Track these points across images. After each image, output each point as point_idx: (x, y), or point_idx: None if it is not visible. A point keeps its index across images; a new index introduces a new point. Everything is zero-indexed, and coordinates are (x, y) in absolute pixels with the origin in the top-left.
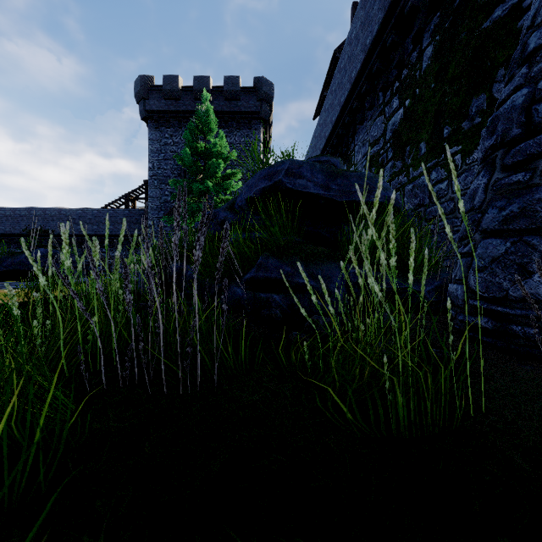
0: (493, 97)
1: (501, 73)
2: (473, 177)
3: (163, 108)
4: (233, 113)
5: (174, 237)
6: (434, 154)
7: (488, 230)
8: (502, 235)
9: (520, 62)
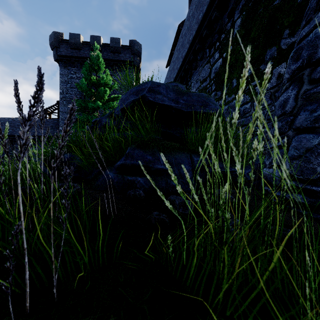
0: (281, 48)
1: (287, 32)
2: (279, 93)
3: (69, 54)
4: (116, 61)
5: None
6: None
7: (301, 128)
8: (313, 131)
9: (317, 7)
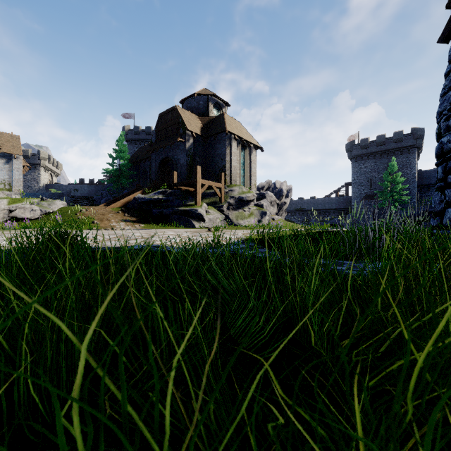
0: None
1: None
2: None
3: (359, 153)
4: (398, 148)
5: None
6: None
7: None
8: None
9: None
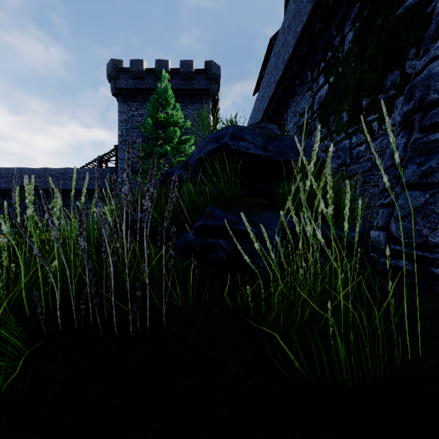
0: (405, 73)
1: (413, 52)
2: None
3: (130, 86)
4: (187, 91)
5: (125, 187)
6: (354, 122)
7: (408, 184)
8: (421, 187)
9: (435, 37)
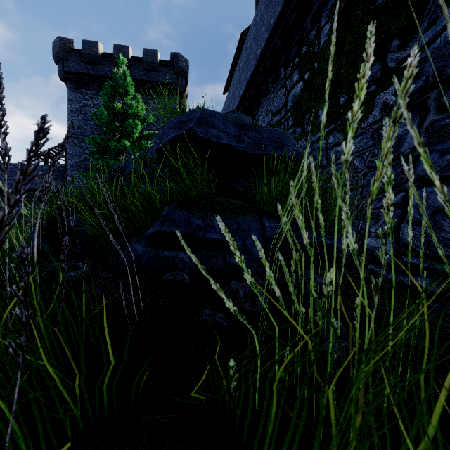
0: (387, 66)
1: (395, 43)
2: None
3: (82, 71)
4: (151, 83)
5: None
6: (331, 120)
7: (426, 178)
8: (446, 182)
9: (447, 0)
